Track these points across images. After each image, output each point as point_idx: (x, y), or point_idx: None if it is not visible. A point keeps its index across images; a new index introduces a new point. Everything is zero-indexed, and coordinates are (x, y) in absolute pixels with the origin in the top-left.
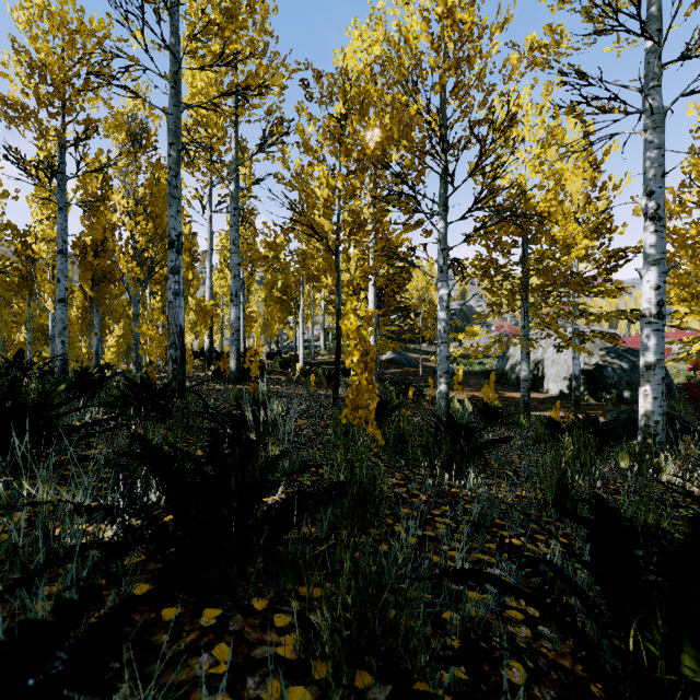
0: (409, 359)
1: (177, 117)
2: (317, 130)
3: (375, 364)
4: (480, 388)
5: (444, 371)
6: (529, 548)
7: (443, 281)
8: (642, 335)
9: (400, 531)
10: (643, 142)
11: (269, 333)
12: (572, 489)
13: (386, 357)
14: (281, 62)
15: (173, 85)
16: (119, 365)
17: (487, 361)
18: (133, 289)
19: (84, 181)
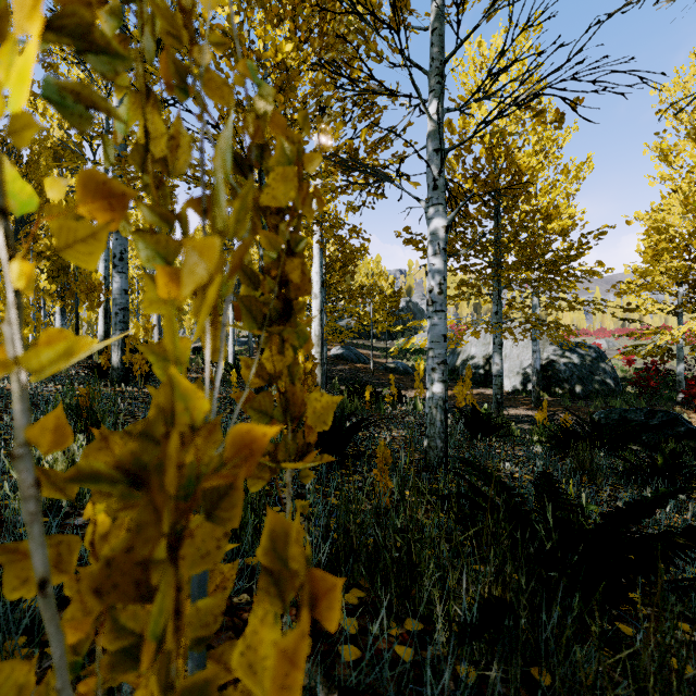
0: (359, 354)
1: None
2: None
3: (321, 357)
4: None
5: (440, 360)
6: None
7: (438, 204)
8: None
9: None
10: None
11: None
12: None
13: (334, 352)
14: None
15: None
16: None
17: None
18: None
19: None
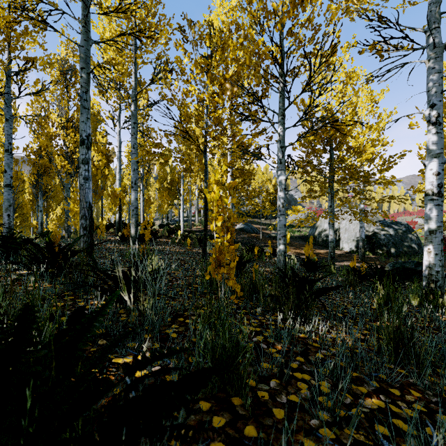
0: (253, 228)
1: (87, 49)
2: (190, 61)
3: None
4: (299, 247)
5: (282, 235)
6: (393, 410)
7: (282, 170)
8: (426, 208)
9: (264, 396)
10: (427, 69)
11: (161, 211)
12: (411, 338)
13: (238, 227)
14: (167, 22)
15: (84, 25)
16: (62, 233)
17: (302, 229)
18: (65, 180)
19: (32, 106)
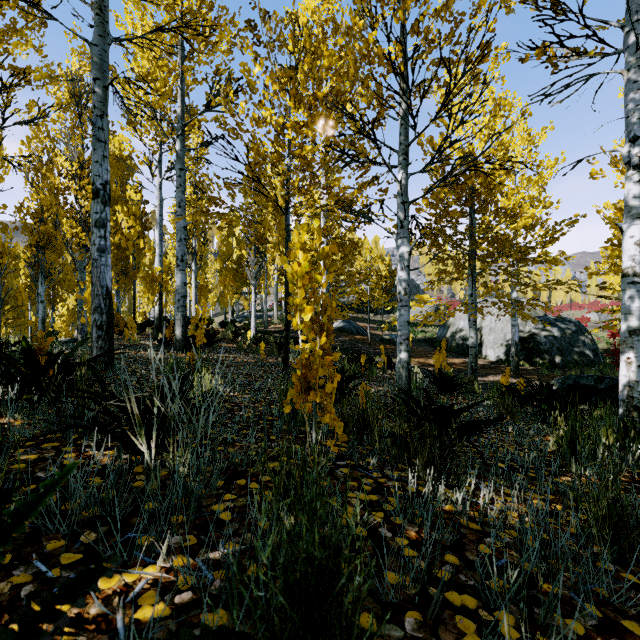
0: (358, 327)
1: (103, 49)
2: (264, 71)
3: None
4: (425, 355)
5: (405, 337)
6: None
7: (404, 238)
8: (624, 296)
9: None
10: (625, 83)
11: (224, 302)
12: None
13: (336, 325)
14: (230, 20)
15: (98, 12)
16: None
17: (428, 329)
18: (79, 255)
19: (29, 145)
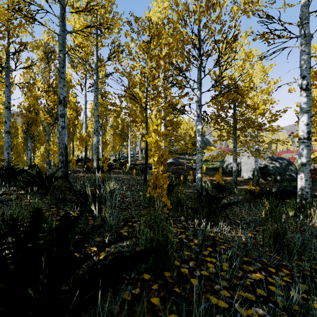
0: (180, 162)
1: (63, 37)
2: (136, 45)
3: None
4: (212, 175)
5: (200, 167)
6: (270, 281)
7: (199, 121)
8: (299, 148)
9: (185, 272)
10: (300, 51)
11: (115, 150)
12: (284, 235)
13: (169, 161)
14: (119, 17)
15: (61, 20)
16: (44, 165)
17: (215, 163)
18: (47, 128)
19: (24, 76)
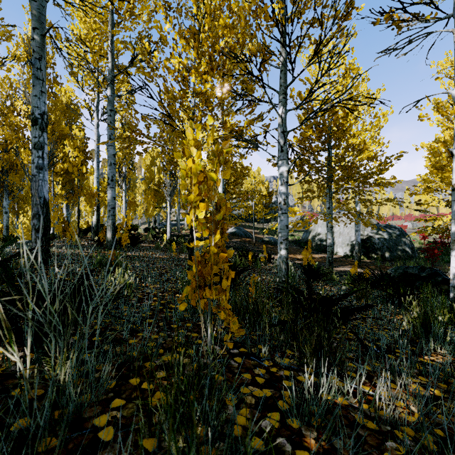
0: (245, 232)
1: (41, 4)
2: (173, 28)
3: None
4: (293, 252)
5: (284, 238)
6: None
7: (283, 159)
8: (454, 205)
9: None
10: None
11: (148, 214)
12: None
13: (230, 231)
14: None
15: None
16: None
17: (295, 234)
18: None
19: None
